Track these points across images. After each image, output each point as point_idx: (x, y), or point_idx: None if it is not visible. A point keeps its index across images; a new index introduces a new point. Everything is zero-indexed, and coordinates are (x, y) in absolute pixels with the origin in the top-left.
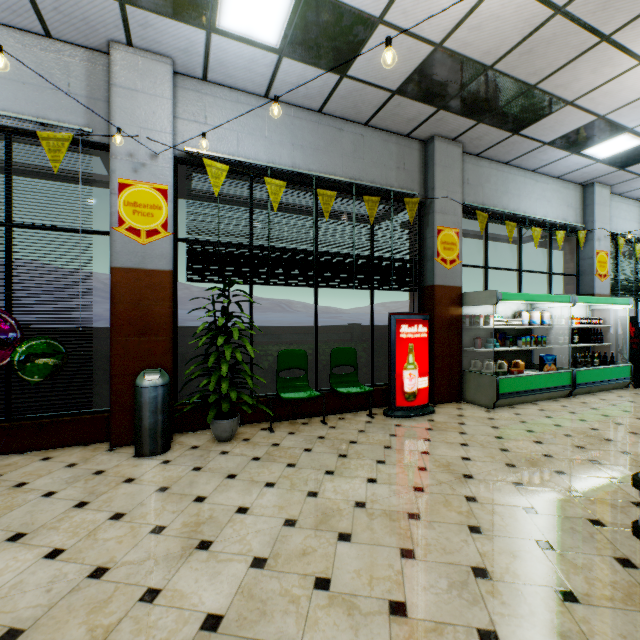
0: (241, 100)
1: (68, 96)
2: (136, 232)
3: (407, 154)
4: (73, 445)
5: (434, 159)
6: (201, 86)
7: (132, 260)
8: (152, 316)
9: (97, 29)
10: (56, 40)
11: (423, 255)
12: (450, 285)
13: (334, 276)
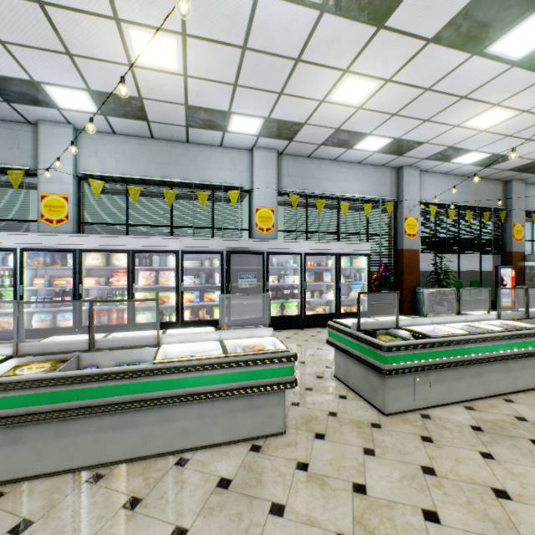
0: (434, 176)
1: (385, 186)
2: (409, 235)
3: (497, 188)
4: (386, 314)
5: (512, 191)
6: (422, 174)
7: (408, 246)
8: (413, 267)
9: (402, 164)
10: (382, 166)
11: (503, 236)
12: (519, 251)
13: (469, 249)
